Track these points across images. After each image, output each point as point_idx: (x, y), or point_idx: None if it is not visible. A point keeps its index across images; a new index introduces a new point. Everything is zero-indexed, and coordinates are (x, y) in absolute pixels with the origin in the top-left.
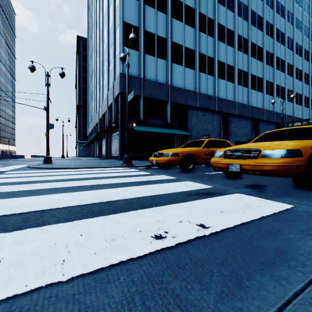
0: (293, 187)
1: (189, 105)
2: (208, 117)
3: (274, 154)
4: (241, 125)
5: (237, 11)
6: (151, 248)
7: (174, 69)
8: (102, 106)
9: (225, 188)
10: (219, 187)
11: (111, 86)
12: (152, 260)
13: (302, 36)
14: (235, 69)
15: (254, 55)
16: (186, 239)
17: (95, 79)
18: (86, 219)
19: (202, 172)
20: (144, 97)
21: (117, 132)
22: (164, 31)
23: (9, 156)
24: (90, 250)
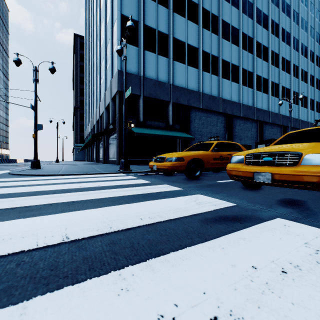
0: None
1: (192, 105)
2: (212, 119)
3: None
4: (246, 127)
5: (242, 8)
6: None
7: (176, 67)
8: (99, 106)
9: (253, 206)
10: (244, 205)
11: (108, 84)
12: None
13: (307, 36)
14: (240, 69)
15: (259, 55)
16: None
17: (92, 79)
18: None
19: (211, 180)
20: (143, 97)
21: (115, 135)
22: (165, 26)
23: None
24: None
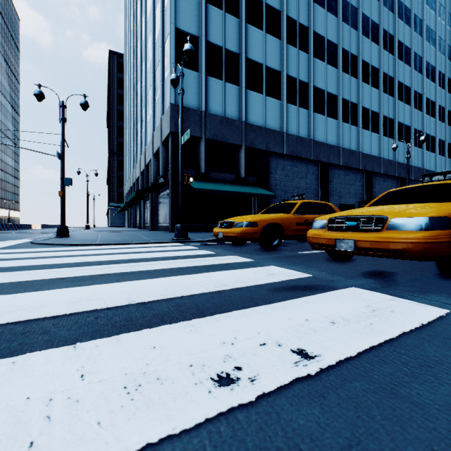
0: (437, 276)
1: (273, 151)
2: (300, 169)
3: (409, 224)
4: (348, 180)
5: (342, 15)
6: (209, 409)
7: (250, 99)
8: (144, 152)
9: (331, 278)
10: (322, 276)
11: (158, 123)
12: (211, 438)
13: (435, 52)
14: (339, 99)
15: (366, 80)
16: (275, 384)
17: (135, 114)
18: (98, 339)
19: (292, 251)
20: (206, 140)
21: (166, 191)
22: (235, 43)
23: (7, 226)
24: (90, 415)
